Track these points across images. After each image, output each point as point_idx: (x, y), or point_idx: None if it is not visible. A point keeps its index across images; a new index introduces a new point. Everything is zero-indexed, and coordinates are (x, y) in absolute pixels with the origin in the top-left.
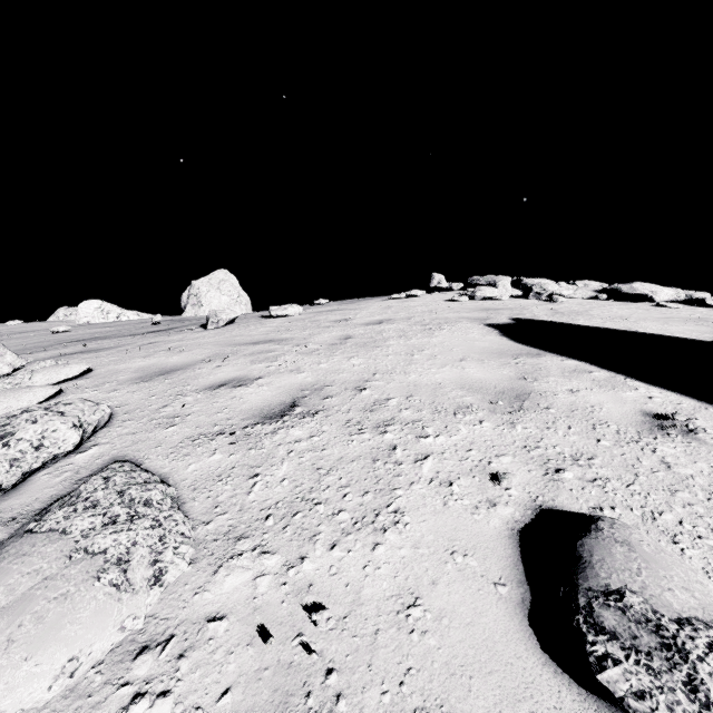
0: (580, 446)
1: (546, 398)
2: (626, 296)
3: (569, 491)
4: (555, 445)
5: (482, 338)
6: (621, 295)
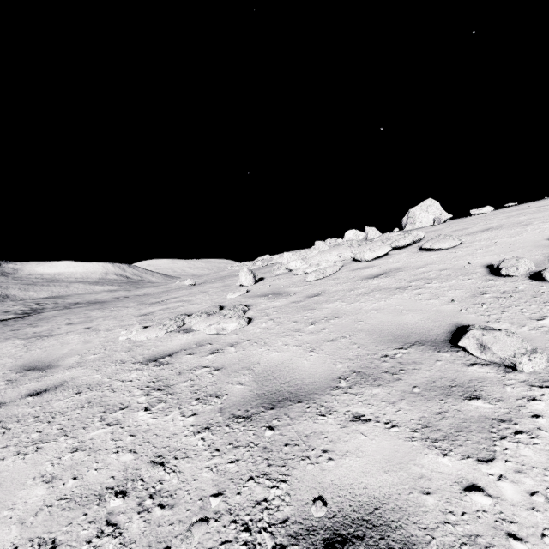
0: None
1: None
2: None
3: None
4: None
5: None
6: None
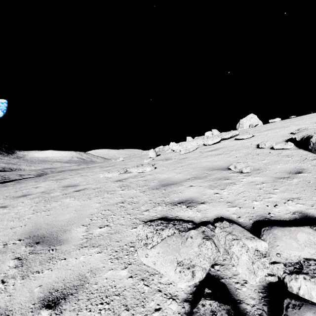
0: None
1: None
2: None
3: None
4: None
5: None
6: None
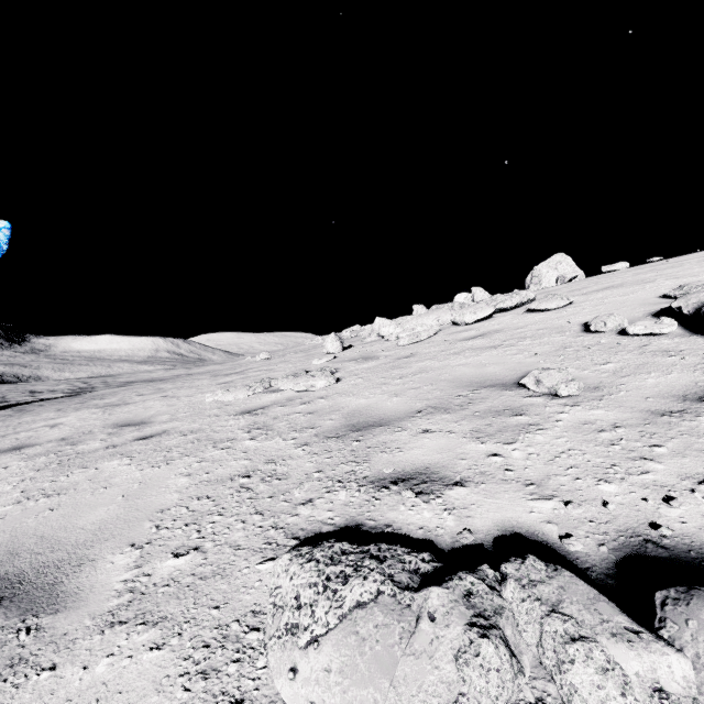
0: None
1: None
2: None
3: None
4: None
5: None
6: None
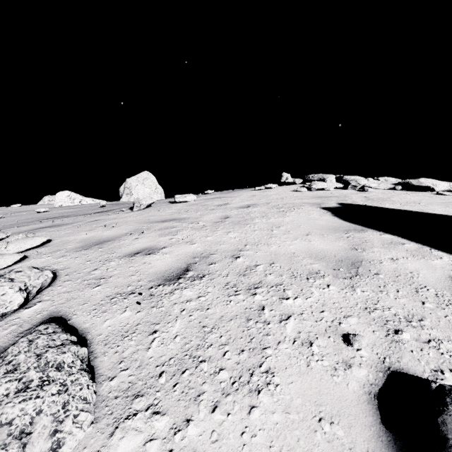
0: (410, 308)
1: (374, 265)
2: (415, 188)
3: (411, 353)
4: (389, 306)
5: (320, 217)
6: (411, 187)
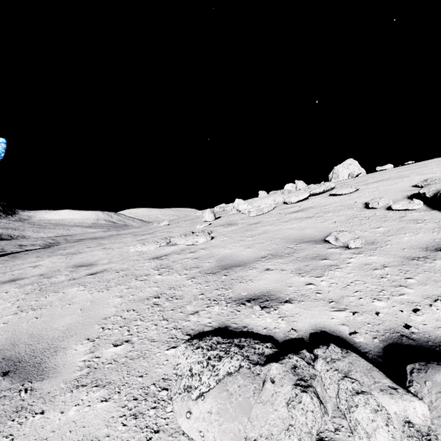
0: None
1: None
2: None
3: None
4: None
5: None
6: None
